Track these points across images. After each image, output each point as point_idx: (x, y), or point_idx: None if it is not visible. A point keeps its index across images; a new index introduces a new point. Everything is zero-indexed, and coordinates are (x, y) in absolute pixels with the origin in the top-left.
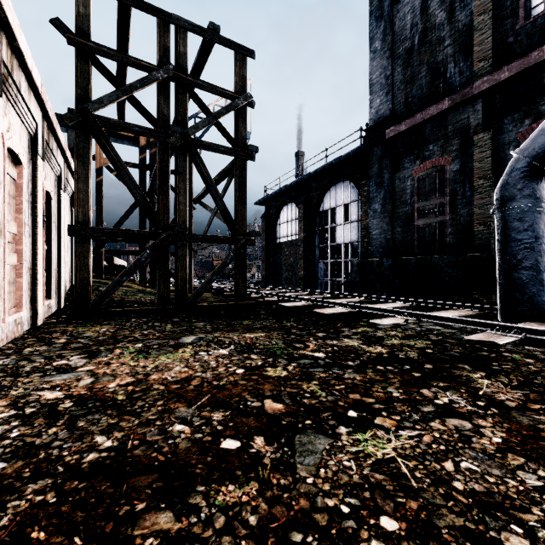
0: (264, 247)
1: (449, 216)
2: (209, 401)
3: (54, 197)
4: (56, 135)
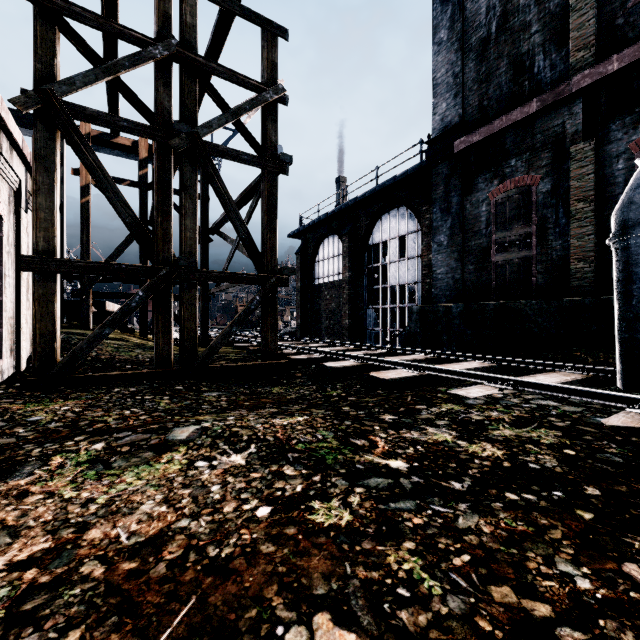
0: (299, 289)
1: (537, 250)
2: (190, 625)
3: (9, 218)
4: (7, 129)
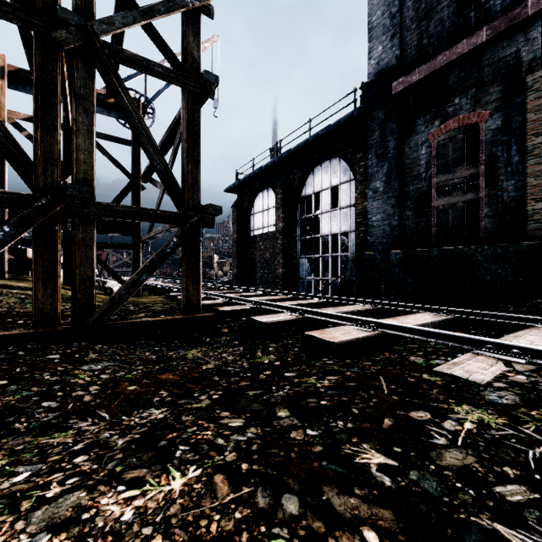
0: (235, 240)
1: (484, 192)
2: None
3: None
4: None
